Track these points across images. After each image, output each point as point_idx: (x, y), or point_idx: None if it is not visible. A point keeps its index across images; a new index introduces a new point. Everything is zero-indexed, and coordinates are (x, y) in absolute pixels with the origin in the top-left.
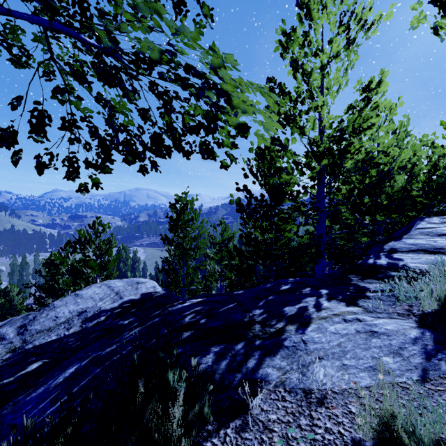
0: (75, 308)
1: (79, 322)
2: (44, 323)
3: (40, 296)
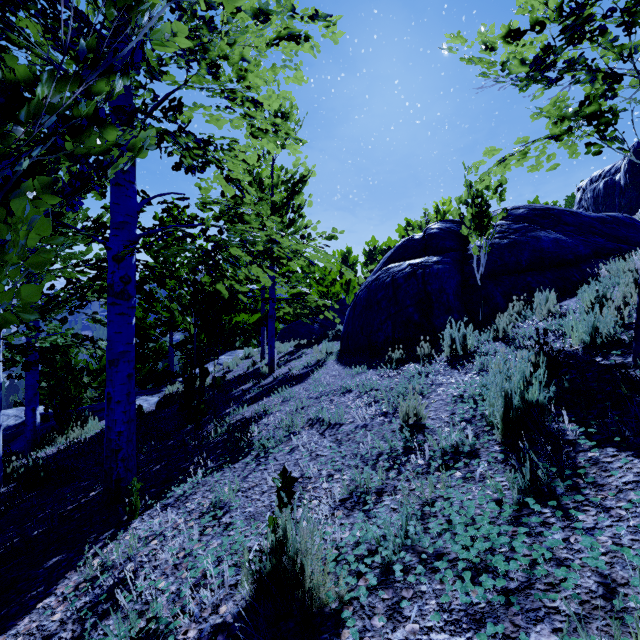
0: None
1: None
2: None
3: None
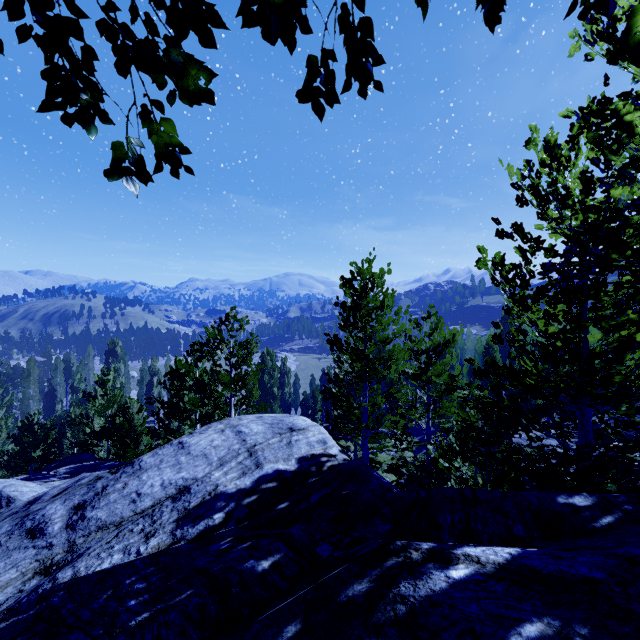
0: (173, 476)
1: (171, 519)
2: (115, 507)
3: (164, 415)
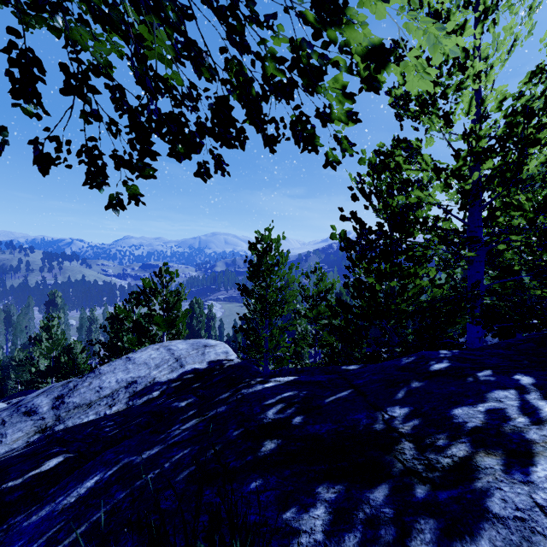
0: (124, 376)
1: (125, 397)
2: (85, 395)
3: (105, 355)
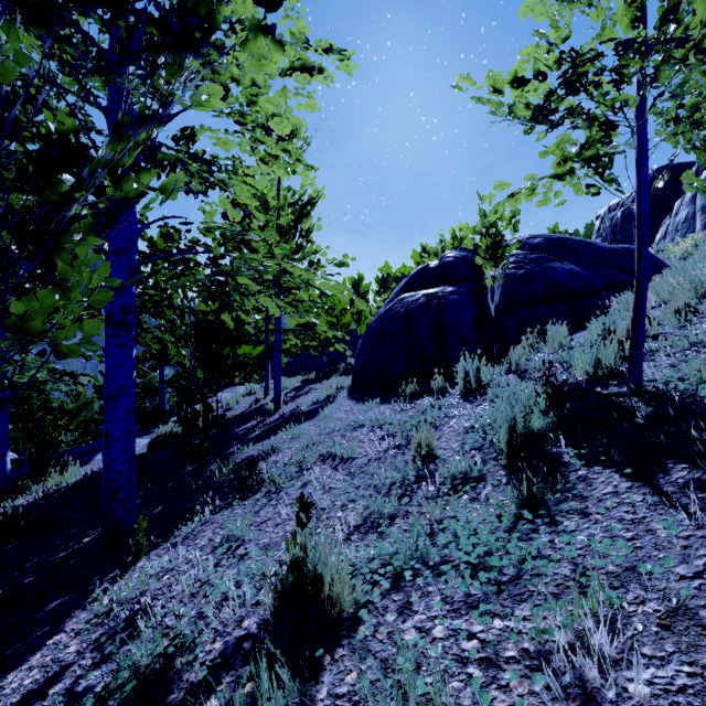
0: None
1: None
2: None
3: None
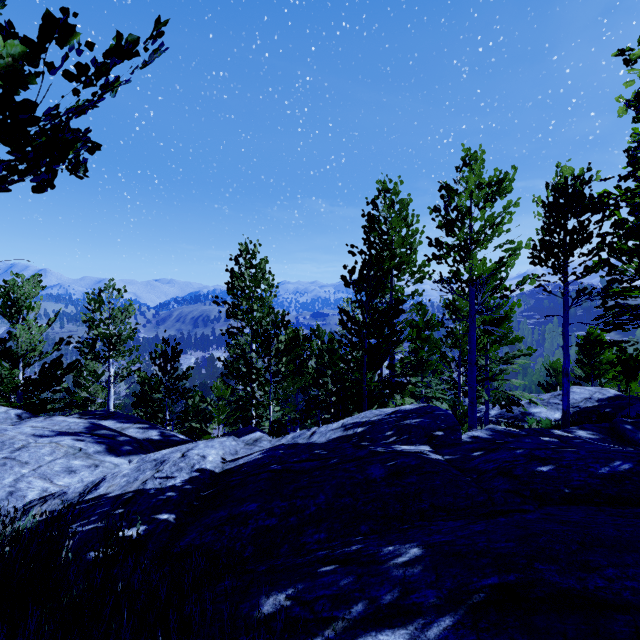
0: (580, 396)
1: (594, 401)
2: (572, 400)
3: None
